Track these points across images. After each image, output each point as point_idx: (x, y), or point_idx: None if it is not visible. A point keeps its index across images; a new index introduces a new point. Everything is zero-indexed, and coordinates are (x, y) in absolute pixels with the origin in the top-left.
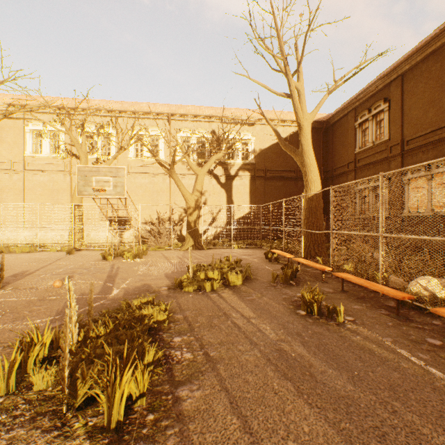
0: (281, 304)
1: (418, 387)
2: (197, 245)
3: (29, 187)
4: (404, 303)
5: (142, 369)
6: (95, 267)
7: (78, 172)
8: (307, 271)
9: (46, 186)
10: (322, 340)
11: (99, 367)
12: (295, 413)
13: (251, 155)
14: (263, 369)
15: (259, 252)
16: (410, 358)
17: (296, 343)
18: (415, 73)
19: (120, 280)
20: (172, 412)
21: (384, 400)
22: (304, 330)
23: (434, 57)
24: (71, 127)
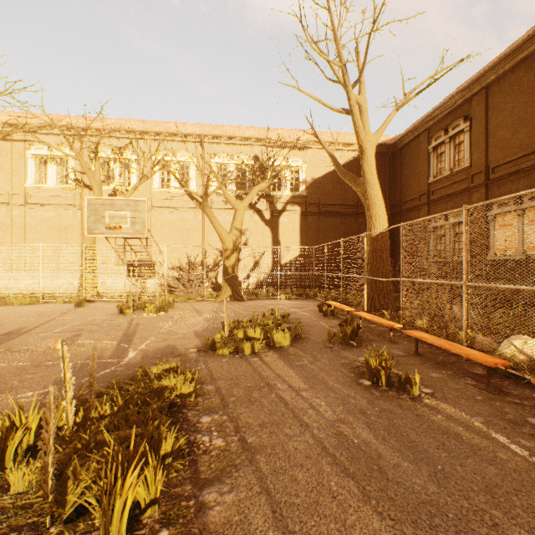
0: (340, 371)
1: (524, 488)
2: (236, 295)
3: (31, 224)
4: (495, 370)
5: (155, 465)
6: (109, 323)
7: (87, 205)
8: (371, 328)
9: (52, 224)
10: (394, 420)
11: (94, 465)
12: (361, 527)
13: (302, 185)
14: (316, 462)
15: (311, 304)
16: (509, 446)
17: (359, 425)
18: (502, 84)
19: (139, 340)
20: (193, 526)
21: (480, 508)
22: (369, 407)
23: (527, 65)
24: (82, 151)
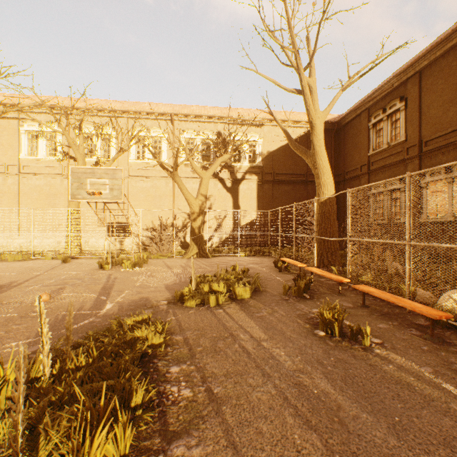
0: (296, 322)
1: None
2: (202, 252)
3: (24, 191)
4: (436, 321)
5: (125, 421)
6: (90, 277)
7: (71, 173)
8: (321, 282)
9: (42, 190)
10: (349, 370)
11: (64, 423)
12: None
13: (258, 158)
14: (279, 413)
15: (267, 260)
16: None
17: (318, 375)
18: (434, 69)
19: (115, 293)
20: None
21: None
22: (325, 357)
23: (456, 51)
24: (68, 128)
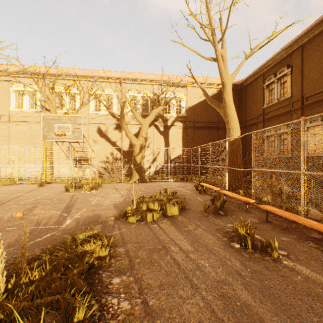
0: (215, 235)
1: None
2: (142, 179)
3: (13, 134)
4: None
5: None
6: (58, 198)
7: (43, 120)
8: (231, 201)
9: (26, 134)
10: (264, 281)
11: None
12: None
13: (183, 110)
14: None
15: (190, 185)
16: None
17: (238, 286)
18: (313, 44)
19: (75, 210)
20: None
21: None
22: (242, 268)
23: None
24: (45, 88)
